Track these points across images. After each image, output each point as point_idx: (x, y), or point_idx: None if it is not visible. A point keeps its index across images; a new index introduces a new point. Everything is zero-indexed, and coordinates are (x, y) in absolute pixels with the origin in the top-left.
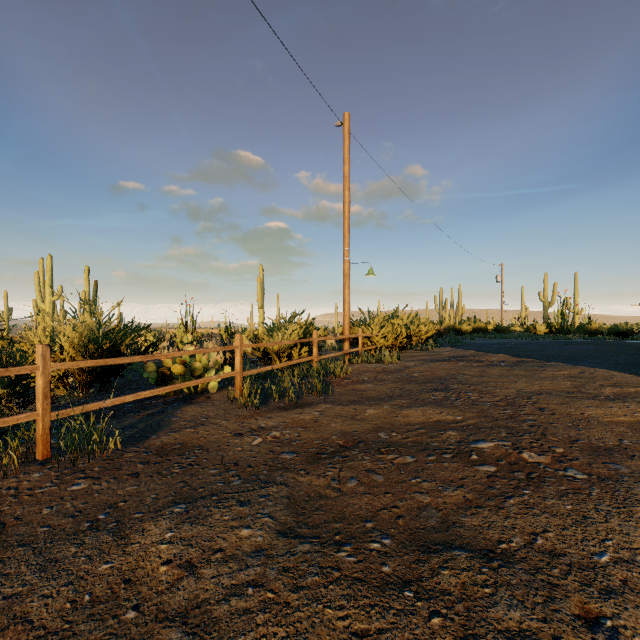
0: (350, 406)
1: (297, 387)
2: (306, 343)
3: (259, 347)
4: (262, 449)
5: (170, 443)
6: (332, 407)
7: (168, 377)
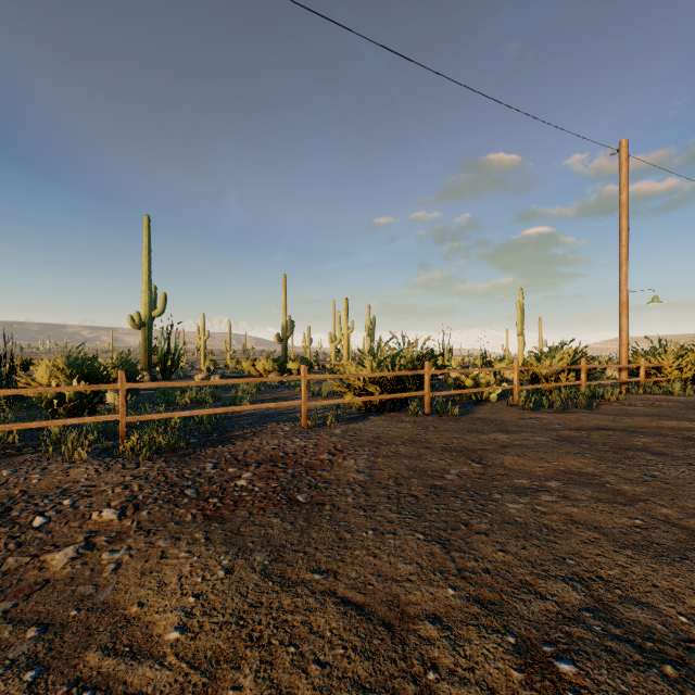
0: (610, 415)
1: (564, 401)
2: (574, 370)
3: (527, 372)
4: (539, 424)
5: (482, 417)
6: (594, 415)
7: (461, 388)
